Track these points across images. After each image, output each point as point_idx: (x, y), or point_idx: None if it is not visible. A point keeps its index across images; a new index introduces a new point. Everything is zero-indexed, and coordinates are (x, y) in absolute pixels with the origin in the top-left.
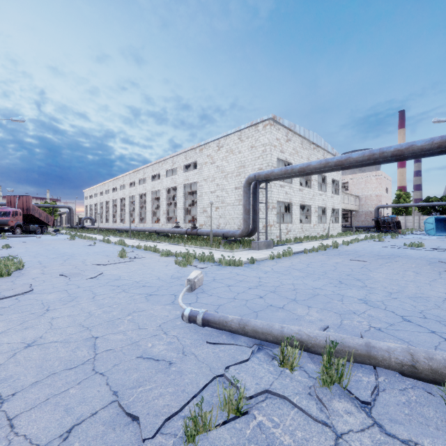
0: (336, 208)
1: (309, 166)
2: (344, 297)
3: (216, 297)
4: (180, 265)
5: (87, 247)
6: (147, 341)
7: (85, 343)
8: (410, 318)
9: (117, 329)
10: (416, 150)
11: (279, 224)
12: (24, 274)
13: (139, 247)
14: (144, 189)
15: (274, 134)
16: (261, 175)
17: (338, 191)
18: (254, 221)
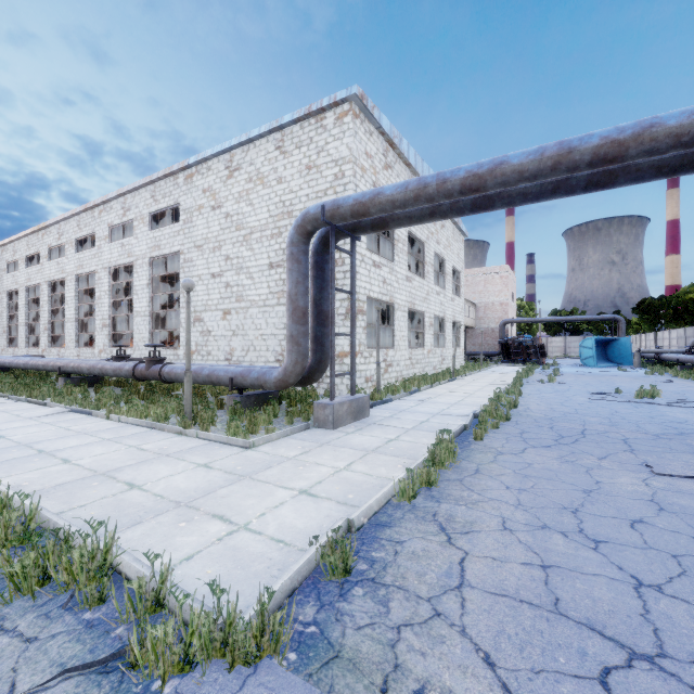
0: (457, 321)
1: (499, 168)
2: None
3: None
4: None
5: None
6: None
7: None
8: None
9: None
10: None
11: (377, 351)
12: None
13: None
14: (60, 271)
15: (362, 140)
16: (343, 205)
17: (459, 290)
18: (317, 342)
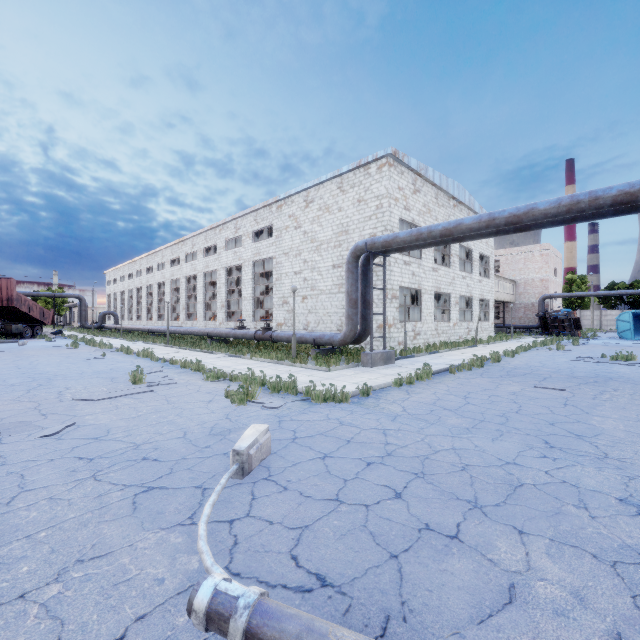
0: (485, 299)
1: (459, 226)
2: (584, 495)
3: (296, 495)
4: (233, 400)
5: (89, 361)
6: None
7: None
8: None
9: None
10: None
11: (404, 324)
12: None
13: (174, 362)
14: (193, 270)
15: (395, 180)
16: (377, 242)
17: (488, 272)
18: (363, 318)
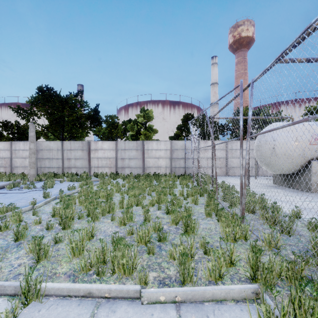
0: None
1: None
2: None
3: None
4: None
5: None
6: None
7: None
8: None
9: None
10: None
11: None
12: None
13: None
14: None
15: None
16: None
17: None
18: None
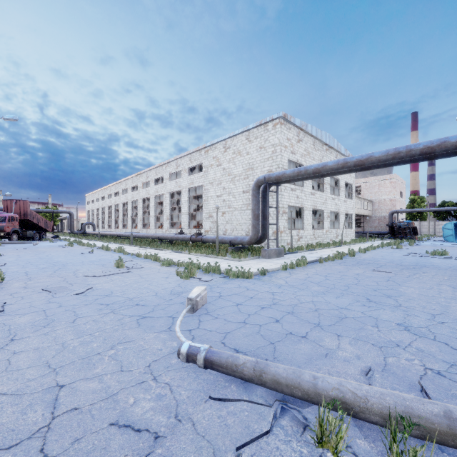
0: (349, 213)
1: (325, 167)
2: (379, 322)
3: (222, 320)
4: (181, 277)
5: (84, 254)
6: (128, 393)
7: (43, 398)
8: None
9: (92, 372)
10: (449, 147)
11: (291, 230)
12: (3, 288)
13: (139, 255)
14: (147, 194)
15: (285, 133)
16: (272, 177)
17: (351, 195)
18: (263, 227)
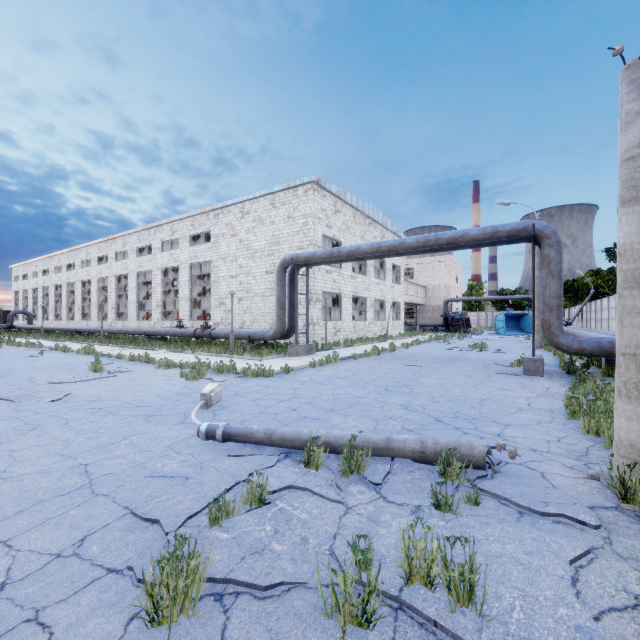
0: (397, 302)
1: (358, 250)
2: (386, 404)
3: (239, 412)
4: (188, 378)
5: (29, 358)
6: (155, 461)
7: (73, 471)
8: (442, 418)
9: (113, 454)
10: (470, 239)
11: (325, 322)
12: None
13: (121, 357)
14: (125, 269)
15: (319, 202)
16: (300, 257)
17: (400, 279)
18: (291, 318)
